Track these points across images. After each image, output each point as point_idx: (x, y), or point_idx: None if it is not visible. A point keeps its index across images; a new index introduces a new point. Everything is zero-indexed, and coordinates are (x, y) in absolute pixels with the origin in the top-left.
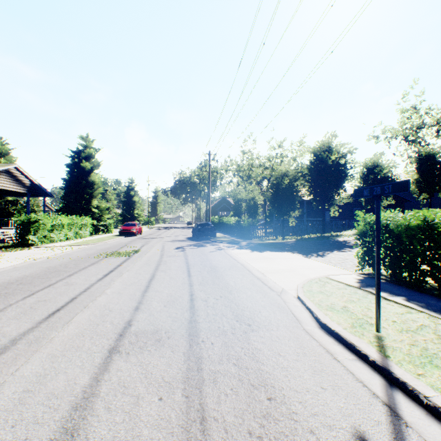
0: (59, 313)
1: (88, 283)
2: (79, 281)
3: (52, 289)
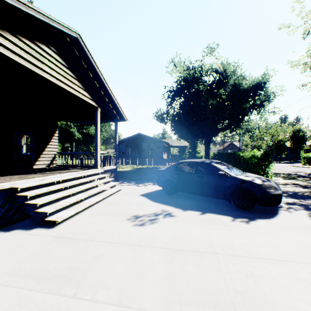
0: None
1: None
2: None
3: None
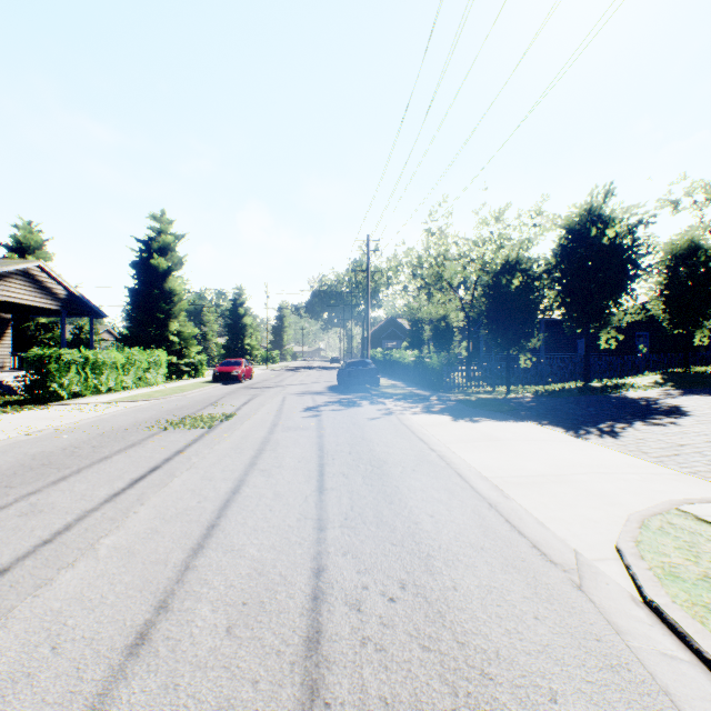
0: None
1: (78, 509)
2: (64, 500)
3: None
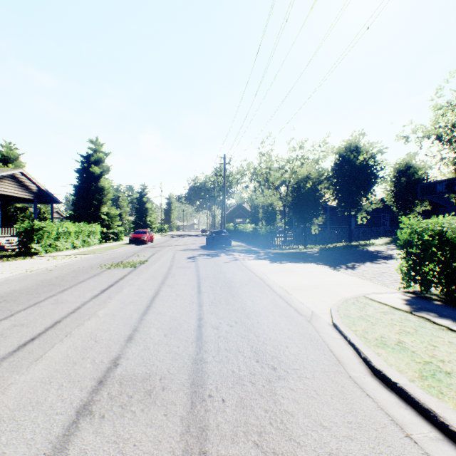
0: (32, 343)
1: (80, 301)
2: (71, 298)
3: (36, 308)
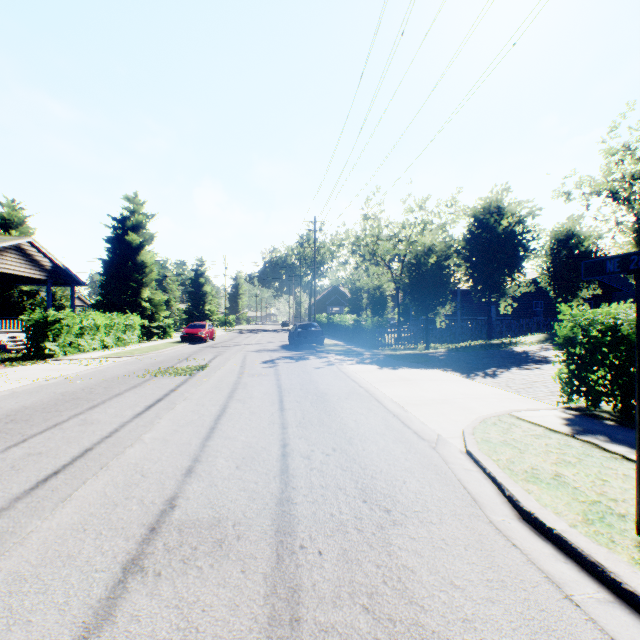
0: (56, 479)
1: (118, 421)
2: (105, 417)
3: (57, 431)
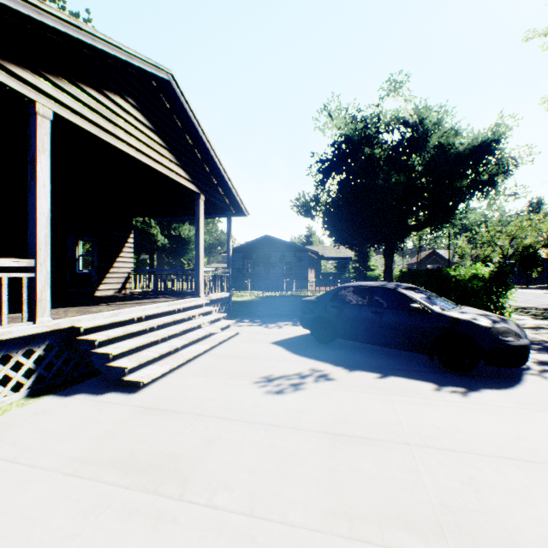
0: None
1: None
2: None
3: None
